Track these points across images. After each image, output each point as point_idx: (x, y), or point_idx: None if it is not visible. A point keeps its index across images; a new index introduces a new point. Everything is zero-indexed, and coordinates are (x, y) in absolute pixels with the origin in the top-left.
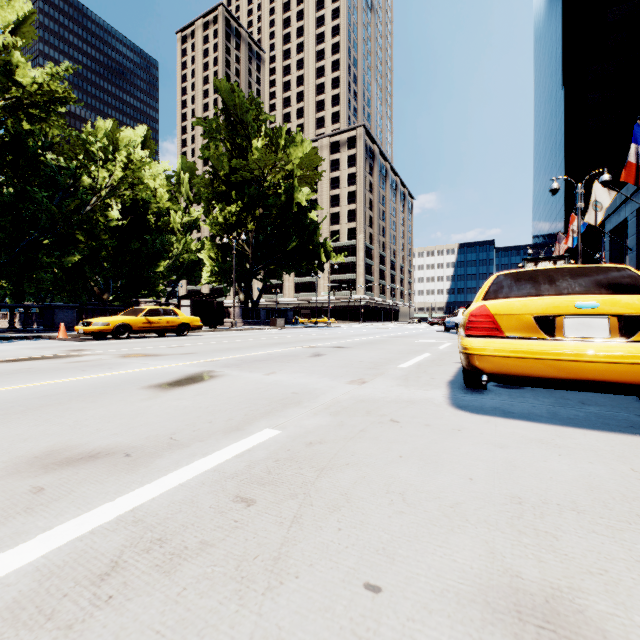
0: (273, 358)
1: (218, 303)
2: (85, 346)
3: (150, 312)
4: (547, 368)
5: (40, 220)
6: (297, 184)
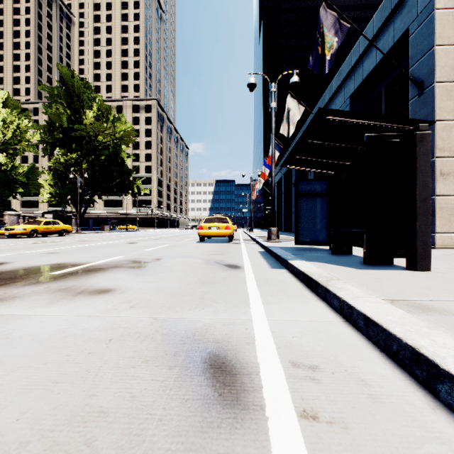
0: (143, 240)
1: (68, 216)
2: (34, 240)
3: (46, 223)
4: (209, 234)
5: None
6: (121, 145)
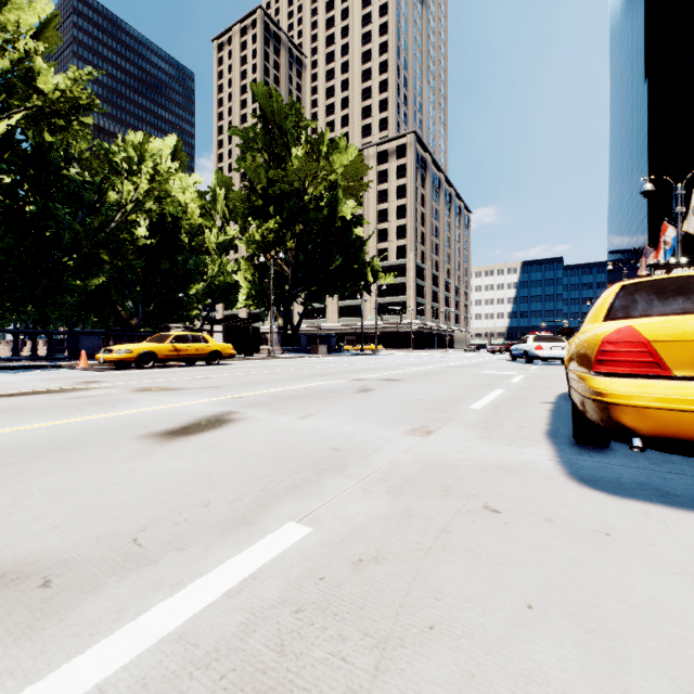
0: (311, 394)
1: (254, 329)
2: (102, 377)
3: (177, 338)
4: None
5: (63, 239)
6: (341, 196)
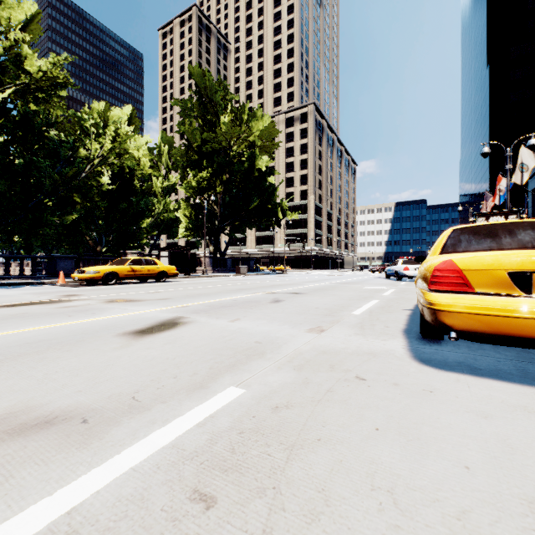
0: (237, 304)
1: (191, 254)
2: (78, 291)
3: (134, 262)
4: (526, 327)
5: (44, 185)
6: (258, 153)
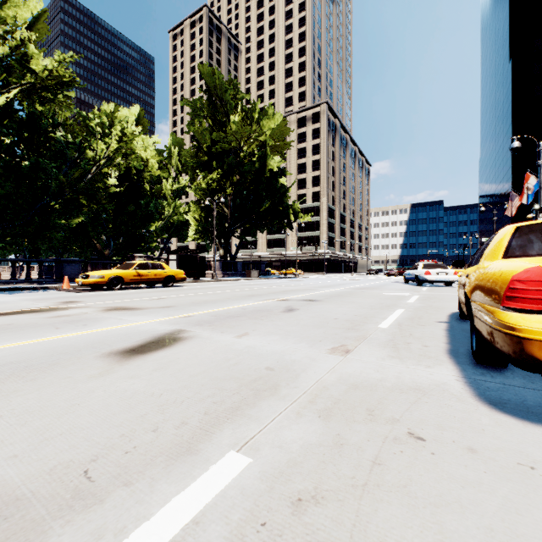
0: (246, 313)
1: (201, 257)
2: (79, 297)
3: (140, 266)
4: None
5: (51, 187)
6: (269, 153)
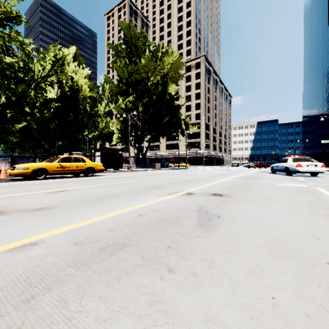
0: (141, 233)
1: (119, 154)
2: None
3: (63, 159)
4: None
5: (2, 100)
6: (168, 80)
